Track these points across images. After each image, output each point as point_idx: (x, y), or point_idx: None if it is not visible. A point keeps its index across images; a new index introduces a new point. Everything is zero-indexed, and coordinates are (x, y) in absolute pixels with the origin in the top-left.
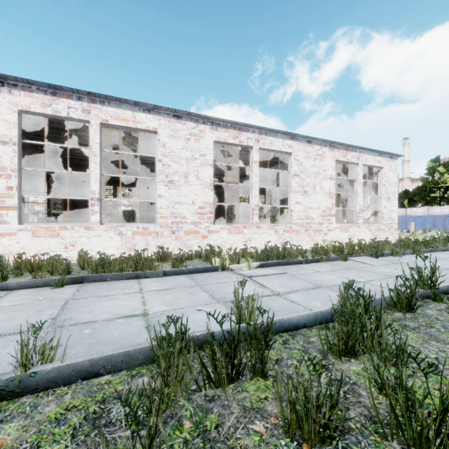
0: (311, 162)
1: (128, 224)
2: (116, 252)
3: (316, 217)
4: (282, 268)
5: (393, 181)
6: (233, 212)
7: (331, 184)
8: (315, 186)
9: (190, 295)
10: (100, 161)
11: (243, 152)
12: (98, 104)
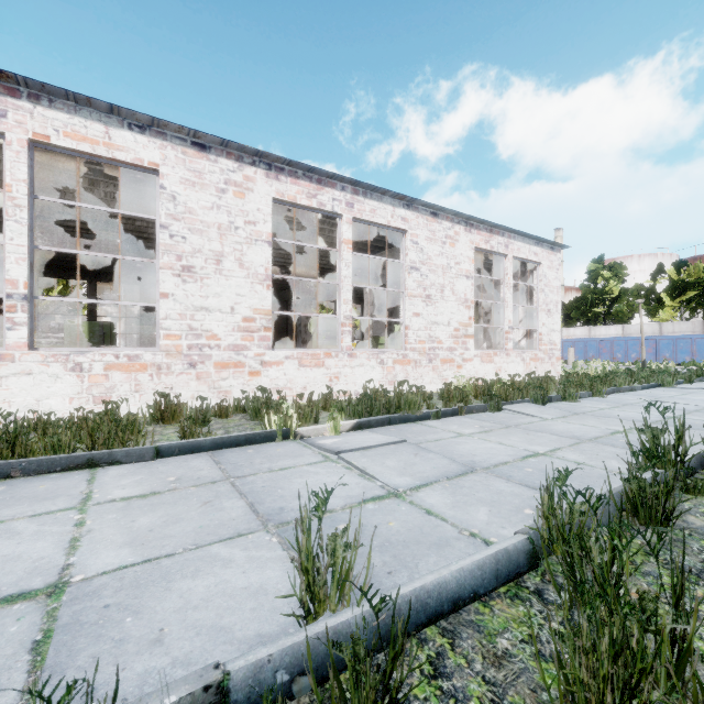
0: (438, 248)
1: (95, 348)
2: (68, 405)
3: (444, 338)
4: (396, 429)
5: (555, 285)
6: (309, 329)
7: (468, 286)
8: (443, 289)
9: (203, 507)
10: (31, 220)
11: (325, 226)
12: (25, 100)
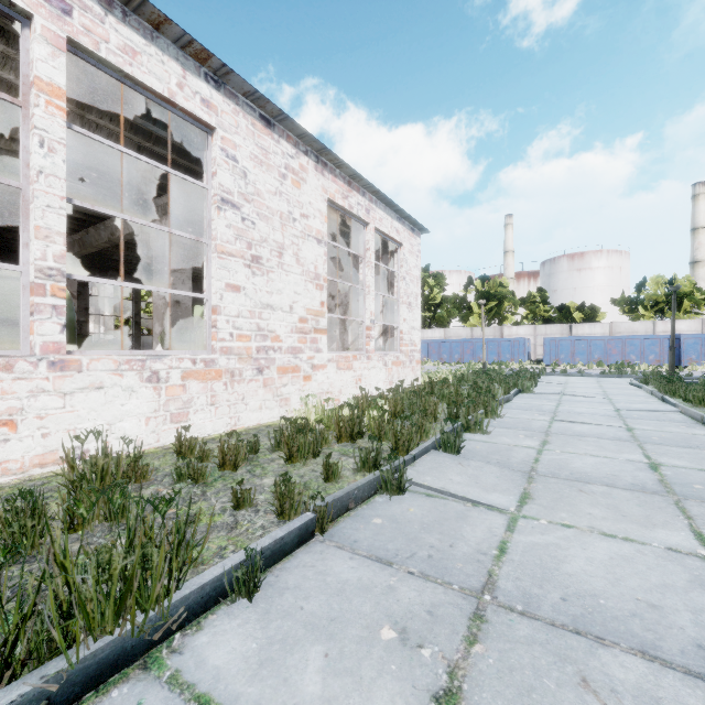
0: (274, 181)
1: None
2: None
3: (284, 332)
4: None
5: (415, 274)
6: None
7: (319, 255)
8: (283, 251)
9: None
10: None
11: None
12: None
